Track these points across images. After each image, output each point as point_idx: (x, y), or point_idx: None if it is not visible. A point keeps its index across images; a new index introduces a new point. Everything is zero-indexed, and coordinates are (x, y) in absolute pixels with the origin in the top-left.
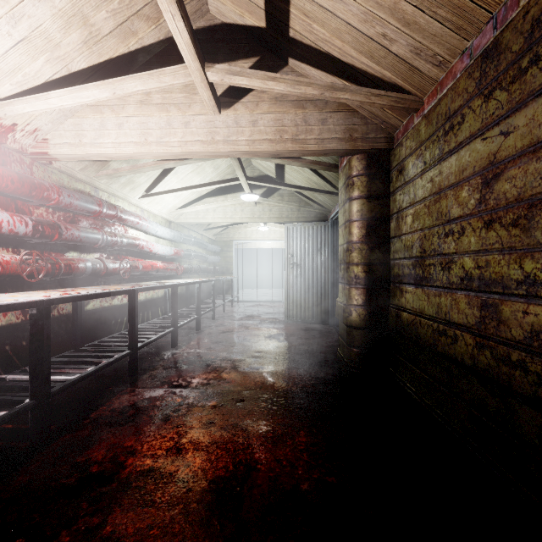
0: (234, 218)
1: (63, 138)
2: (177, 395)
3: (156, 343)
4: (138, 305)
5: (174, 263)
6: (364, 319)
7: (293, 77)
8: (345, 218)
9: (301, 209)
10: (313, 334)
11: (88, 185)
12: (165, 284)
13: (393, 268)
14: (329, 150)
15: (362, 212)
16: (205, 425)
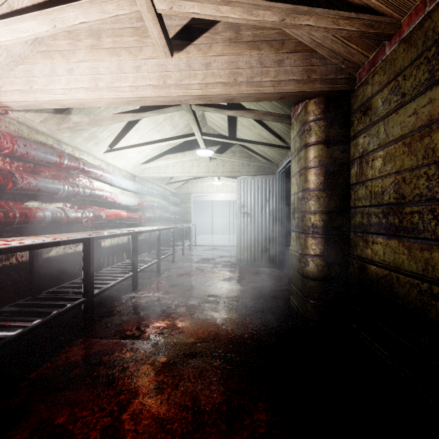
0: (191, 173)
1: (13, 85)
2: (127, 349)
3: (118, 286)
4: (103, 250)
5: (139, 213)
6: (322, 270)
7: (250, 0)
8: (301, 165)
9: (251, 164)
10: (263, 278)
11: (50, 137)
12: (125, 231)
13: (354, 216)
14: (286, 93)
15: (320, 158)
16: (151, 392)
